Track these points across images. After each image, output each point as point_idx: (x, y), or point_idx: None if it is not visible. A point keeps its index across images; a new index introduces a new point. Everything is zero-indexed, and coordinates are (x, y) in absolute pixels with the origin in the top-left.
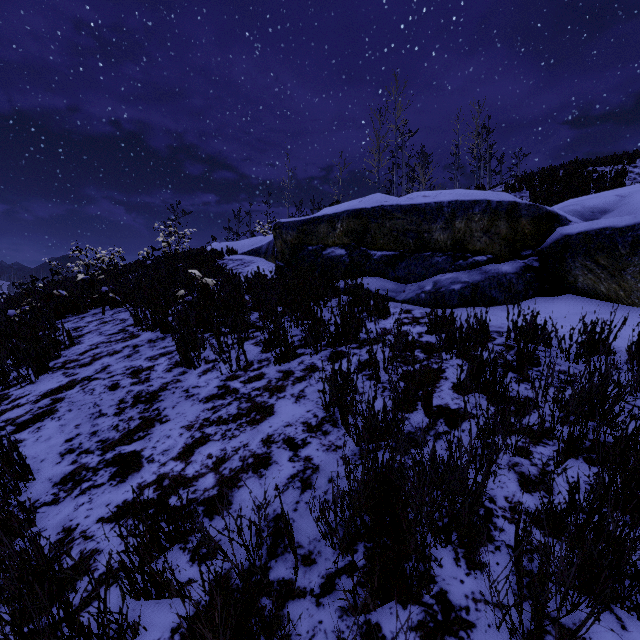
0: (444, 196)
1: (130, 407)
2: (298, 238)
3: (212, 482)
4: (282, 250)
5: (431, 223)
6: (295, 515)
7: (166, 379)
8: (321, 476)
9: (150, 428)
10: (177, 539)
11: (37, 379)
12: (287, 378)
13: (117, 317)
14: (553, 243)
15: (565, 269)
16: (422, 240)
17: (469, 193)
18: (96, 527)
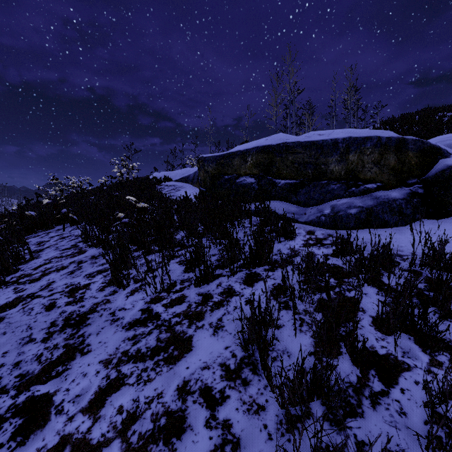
0: (337, 134)
1: (58, 332)
2: (217, 169)
3: None
4: (204, 178)
5: (327, 156)
6: None
7: (97, 299)
8: None
9: (70, 361)
10: None
11: None
12: (206, 303)
13: (73, 233)
14: (438, 173)
15: (451, 196)
16: (319, 170)
17: (357, 131)
18: None
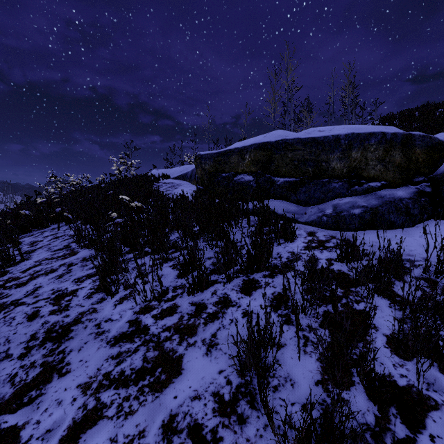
0: (338, 130)
1: (38, 346)
2: (214, 167)
3: None
4: (201, 176)
5: (329, 153)
6: None
7: (83, 308)
8: None
9: (46, 384)
10: None
11: None
12: (199, 314)
13: (67, 233)
14: None
15: None
16: (320, 168)
17: (360, 127)
18: None
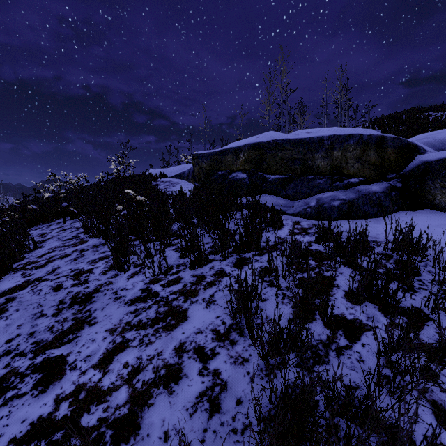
0: (323, 132)
1: (67, 308)
2: (211, 165)
3: (124, 397)
4: (199, 174)
5: (314, 153)
6: None
7: (101, 281)
8: (229, 396)
9: (79, 330)
10: None
11: (0, 279)
12: (200, 282)
13: (74, 225)
14: (414, 168)
15: (425, 189)
16: (306, 166)
17: (342, 130)
18: None
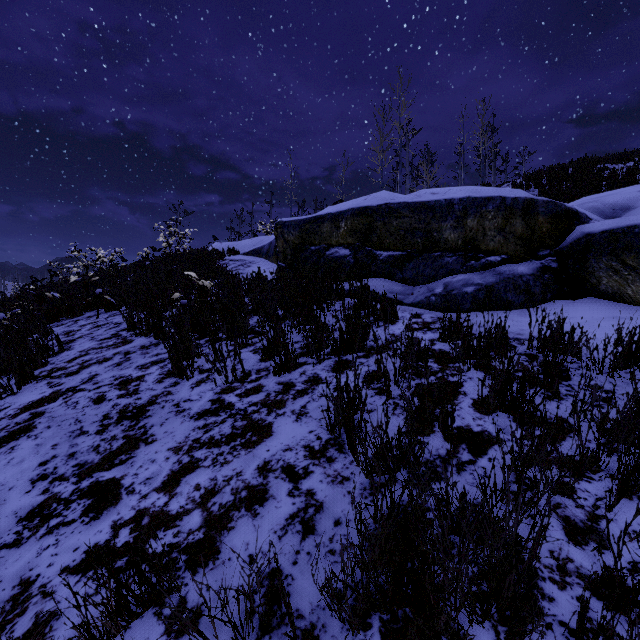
0: (454, 193)
1: (114, 424)
2: (300, 238)
3: (198, 522)
4: (284, 250)
5: (441, 221)
6: (294, 570)
7: (156, 391)
8: (325, 517)
9: (134, 450)
10: (151, 601)
11: (19, 389)
12: (287, 391)
13: (111, 320)
14: (573, 242)
15: (587, 270)
16: (431, 239)
17: (480, 190)
18: (59, 580)
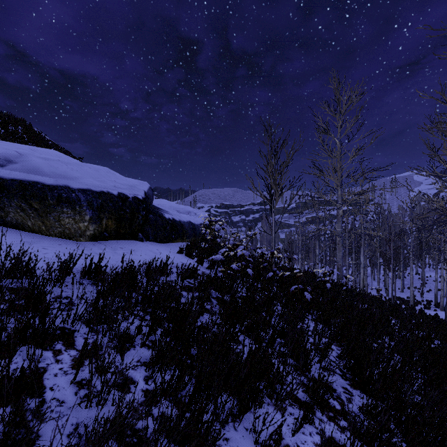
0: None
1: None
2: None
3: None
4: None
5: None
6: None
7: None
8: None
9: None
10: None
11: None
12: None
13: None
14: None
15: None
16: None
17: None
18: None
